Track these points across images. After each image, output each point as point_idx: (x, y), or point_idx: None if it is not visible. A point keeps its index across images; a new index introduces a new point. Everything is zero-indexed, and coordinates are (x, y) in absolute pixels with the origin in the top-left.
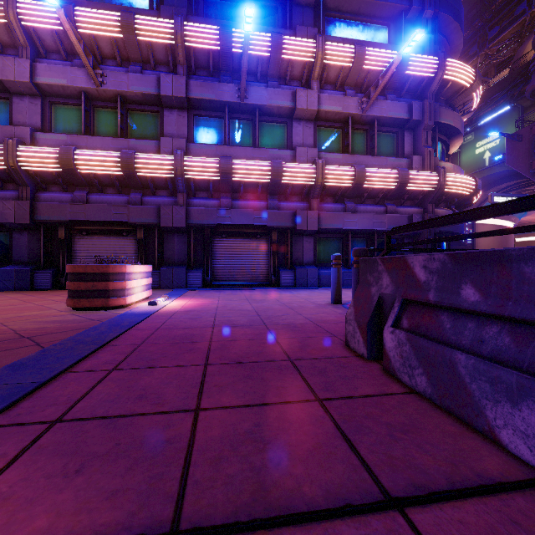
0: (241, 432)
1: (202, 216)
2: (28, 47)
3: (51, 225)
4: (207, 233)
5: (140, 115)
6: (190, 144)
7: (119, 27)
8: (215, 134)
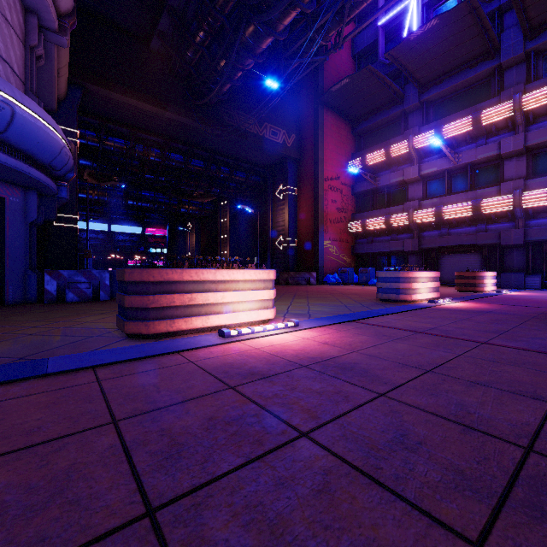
0: (526, 305)
1: (540, 234)
2: (416, 158)
3: (427, 250)
4: (546, 246)
5: (484, 170)
6: (527, 181)
7: (470, 124)
8: None
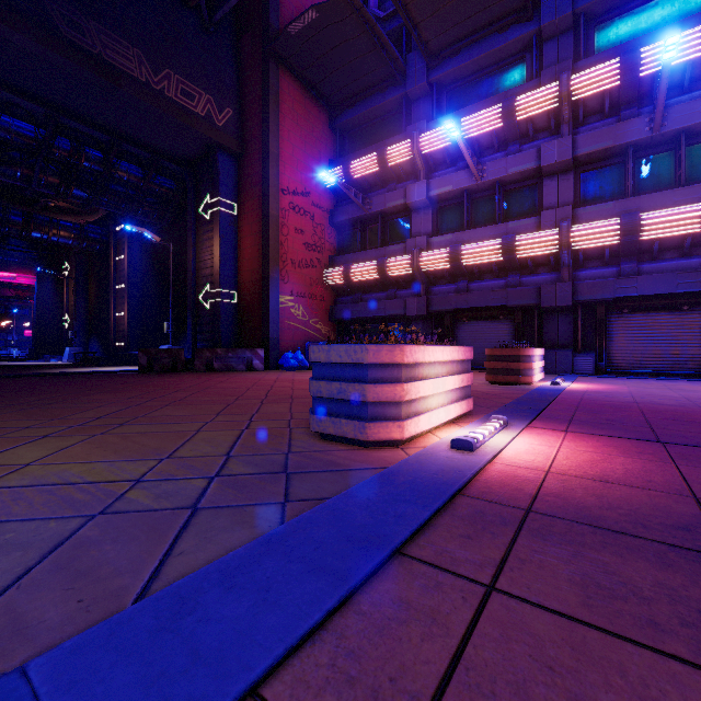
0: (685, 435)
1: (594, 291)
2: (423, 170)
3: (439, 314)
4: (600, 310)
5: (516, 193)
6: (577, 209)
7: (500, 118)
8: (610, 185)
